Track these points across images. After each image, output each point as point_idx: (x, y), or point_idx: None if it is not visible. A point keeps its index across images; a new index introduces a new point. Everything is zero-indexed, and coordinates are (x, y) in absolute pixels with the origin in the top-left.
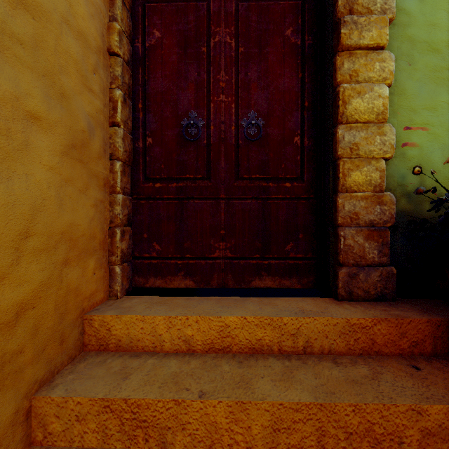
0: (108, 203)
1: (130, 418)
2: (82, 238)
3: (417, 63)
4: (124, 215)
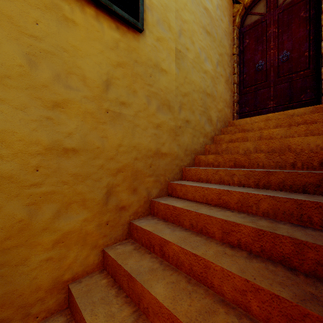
0: (232, 97)
1: (241, 129)
2: (227, 103)
3: None
4: (237, 100)
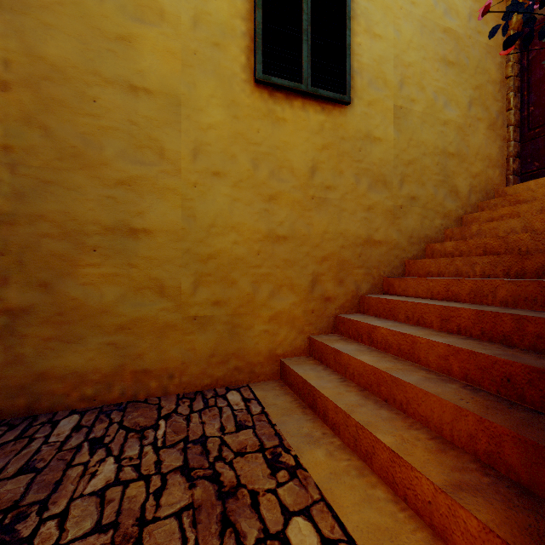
0: (505, 148)
1: (513, 201)
2: (493, 160)
3: None
4: (514, 152)
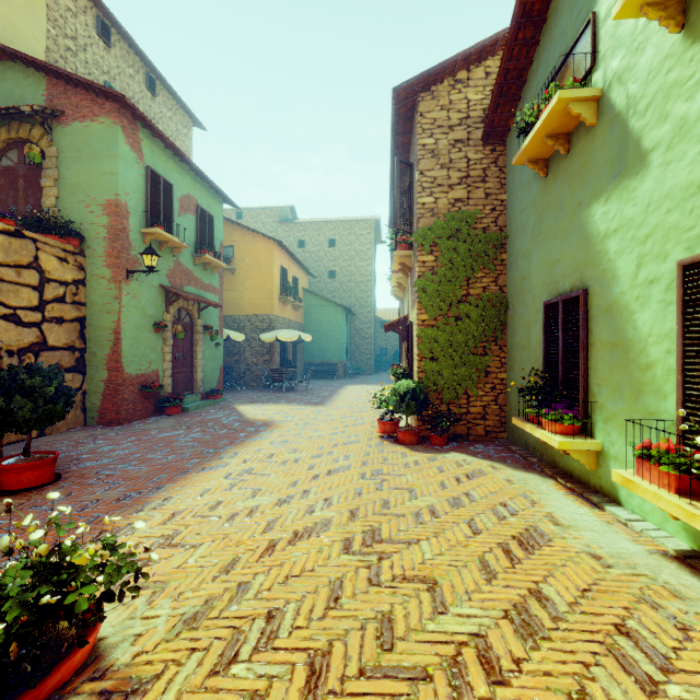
0: None
1: None
2: None
3: (67, 190)
4: None
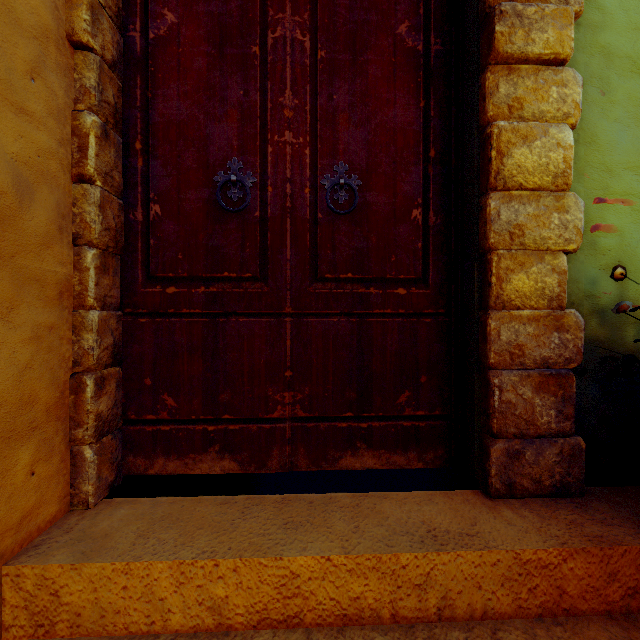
0: (69, 328)
1: None
2: None
3: (614, 92)
4: (104, 348)
